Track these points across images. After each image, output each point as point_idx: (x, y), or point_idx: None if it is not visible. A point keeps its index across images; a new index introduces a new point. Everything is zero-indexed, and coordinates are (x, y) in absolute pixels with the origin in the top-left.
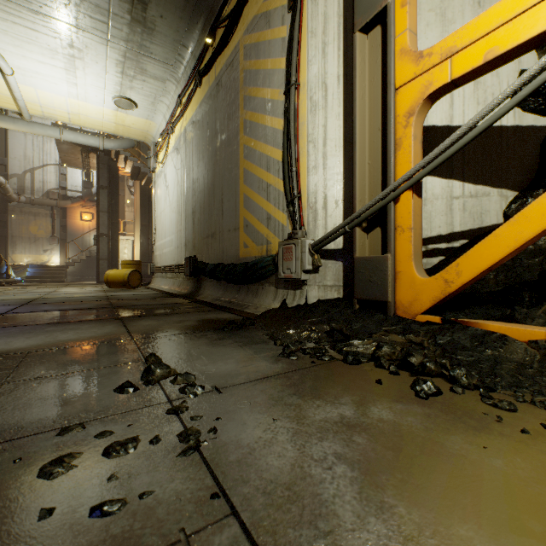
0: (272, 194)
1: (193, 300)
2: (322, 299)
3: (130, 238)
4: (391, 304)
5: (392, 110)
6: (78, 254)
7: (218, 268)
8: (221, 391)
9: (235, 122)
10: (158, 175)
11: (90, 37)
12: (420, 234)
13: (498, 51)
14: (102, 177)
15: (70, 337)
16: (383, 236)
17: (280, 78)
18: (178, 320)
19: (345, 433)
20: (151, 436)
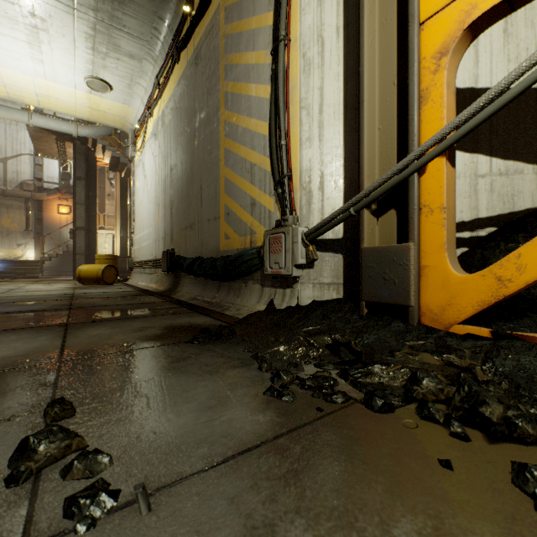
0: (257, 175)
1: (167, 299)
2: (318, 299)
3: (110, 232)
4: (414, 309)
5: (415, 51)
6: (55, 249)
7: (197, 262)
8: (150, 503)
9: (215, 97)
10: (136, 164)
11: (54, 5)
12: (453, 215)
13: None
14: (79, 168)
15: None
16: (399, 221)
17: (266, 36)
18: (139, 327)
19: None
20: None
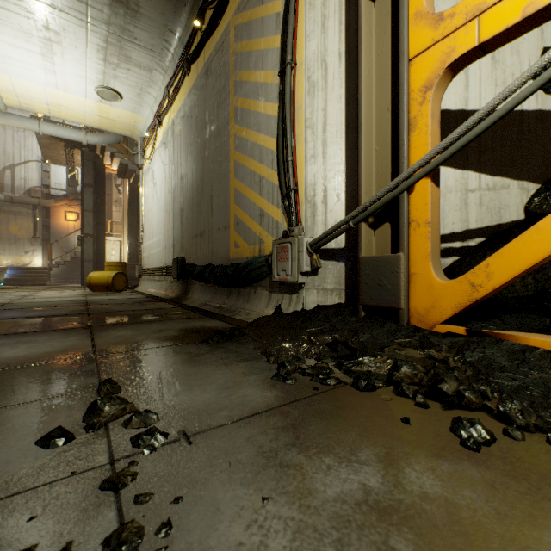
0: (265, 187)
1: (179, 305)
2: (322, 304)
3: (117, 239)
4: (404, 311)
5: (405, 84)
6: (63, 256)
7: (207, 270)
8: (190, 440)
9: (225, 110)
10: (145, 172)
11: (68, 19)
12: (438, 229)
13: (542, 3)
14: (87, 175)
15: (18, 353)
16: (393, 233)
17: (274, 58)
18: (157, 329)
19: (376, 530)
20: (58, 545)
